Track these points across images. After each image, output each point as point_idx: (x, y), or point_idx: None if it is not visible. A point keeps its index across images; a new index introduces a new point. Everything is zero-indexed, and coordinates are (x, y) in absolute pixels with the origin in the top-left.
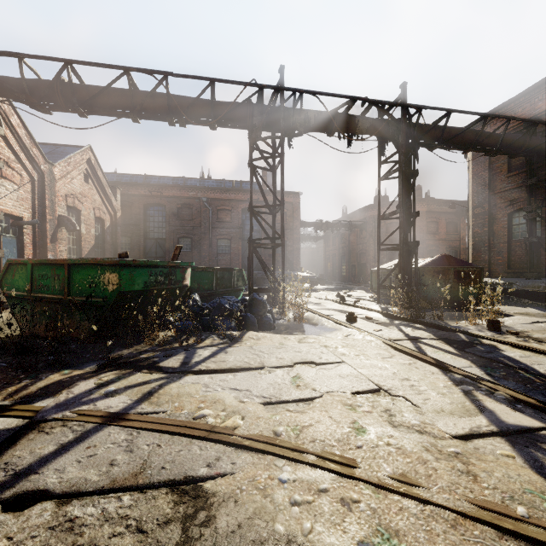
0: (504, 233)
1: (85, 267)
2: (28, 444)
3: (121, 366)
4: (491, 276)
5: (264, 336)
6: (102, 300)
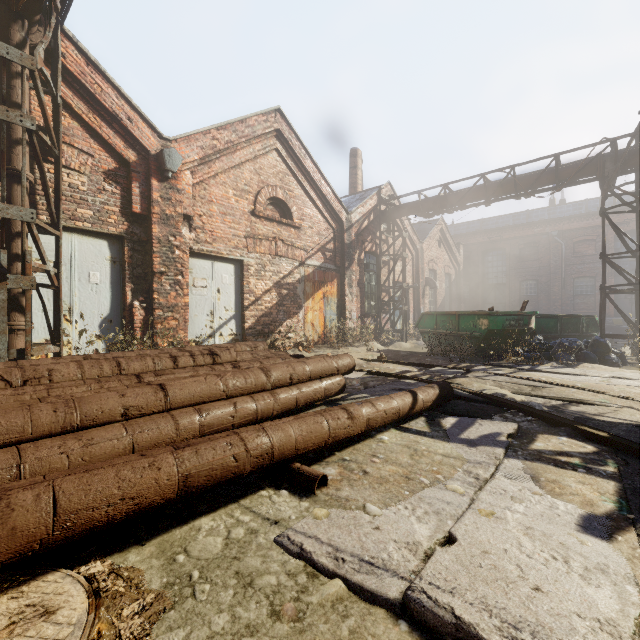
0: None
1: (468, 316)
2: (474, 373)
3: (494, 365)
4: None
5: (599, 367)
6: (478, 334)
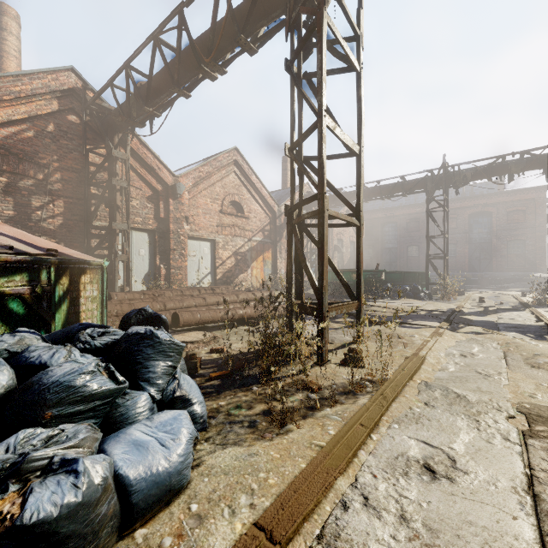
0: None
1: (347, 272)
2: None
3: None
4: None
5: (409, 299)
6: (352, 283)
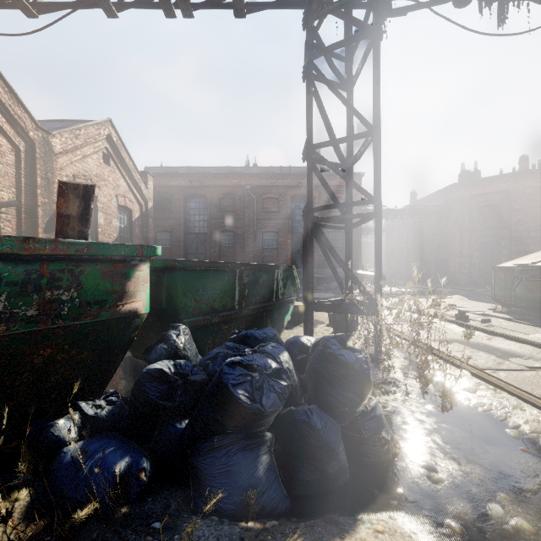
0: None
1: None
2: None
3: None
4: None
5: None
6: None
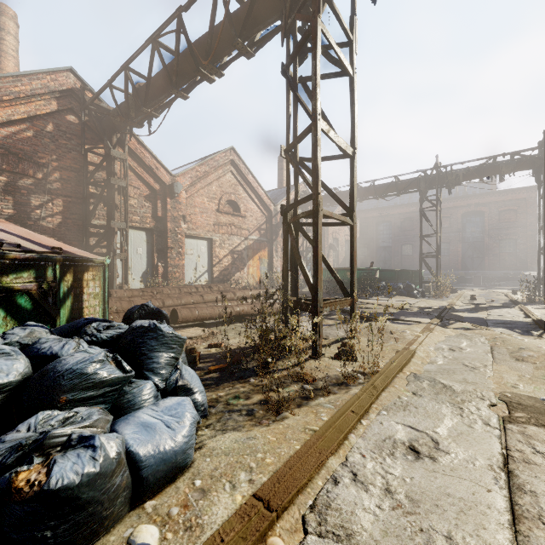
0: None
1: (342, 270)
2: None
3: None
4: None
5: (402, 297)
6: (346, 281)
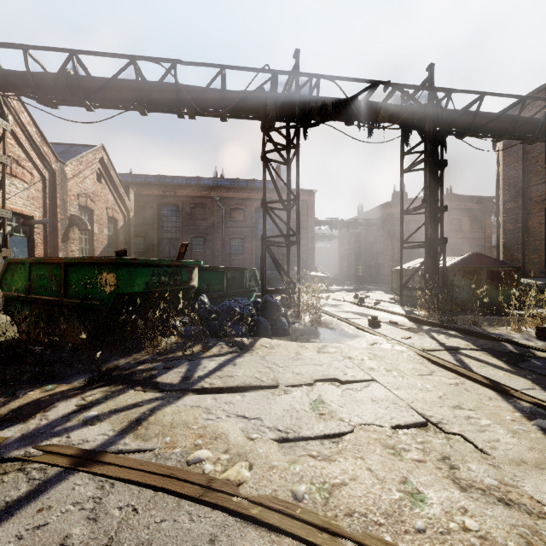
0: (541, 229)
1: (82, 266)
2: None
3: (113, 380)
4: (526, 277)
5: (278, 344)
6: (99, 303)
